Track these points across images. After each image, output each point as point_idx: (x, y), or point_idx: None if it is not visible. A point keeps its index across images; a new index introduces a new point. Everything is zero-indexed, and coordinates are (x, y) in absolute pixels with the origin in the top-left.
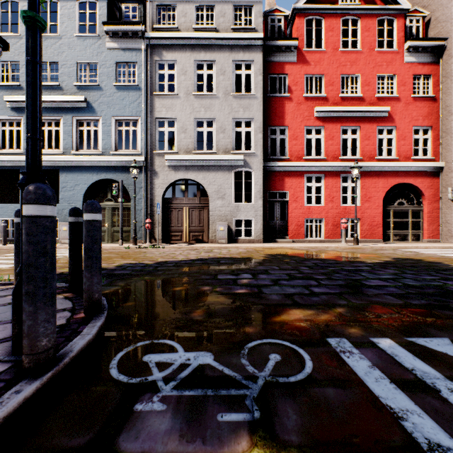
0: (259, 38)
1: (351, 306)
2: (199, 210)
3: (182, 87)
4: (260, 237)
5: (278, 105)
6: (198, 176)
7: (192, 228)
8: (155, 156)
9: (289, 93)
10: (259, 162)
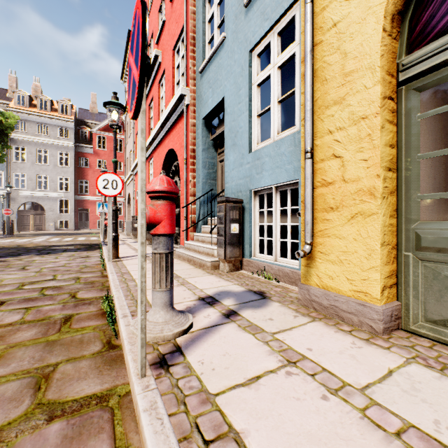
0: (72, 144)
1: (59, 235)
2: (40, 216)
3: (30, 160)
4: (73, 228)
5: (84, 171)
6: (39, 201)
7: (36, 224)
8: (13, 190)
9: (89, 166)
10: (72, 196)
